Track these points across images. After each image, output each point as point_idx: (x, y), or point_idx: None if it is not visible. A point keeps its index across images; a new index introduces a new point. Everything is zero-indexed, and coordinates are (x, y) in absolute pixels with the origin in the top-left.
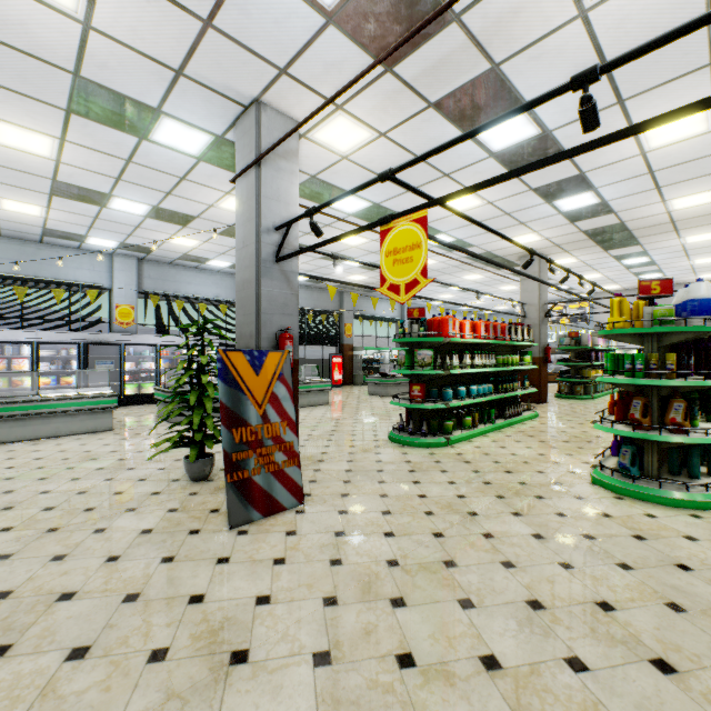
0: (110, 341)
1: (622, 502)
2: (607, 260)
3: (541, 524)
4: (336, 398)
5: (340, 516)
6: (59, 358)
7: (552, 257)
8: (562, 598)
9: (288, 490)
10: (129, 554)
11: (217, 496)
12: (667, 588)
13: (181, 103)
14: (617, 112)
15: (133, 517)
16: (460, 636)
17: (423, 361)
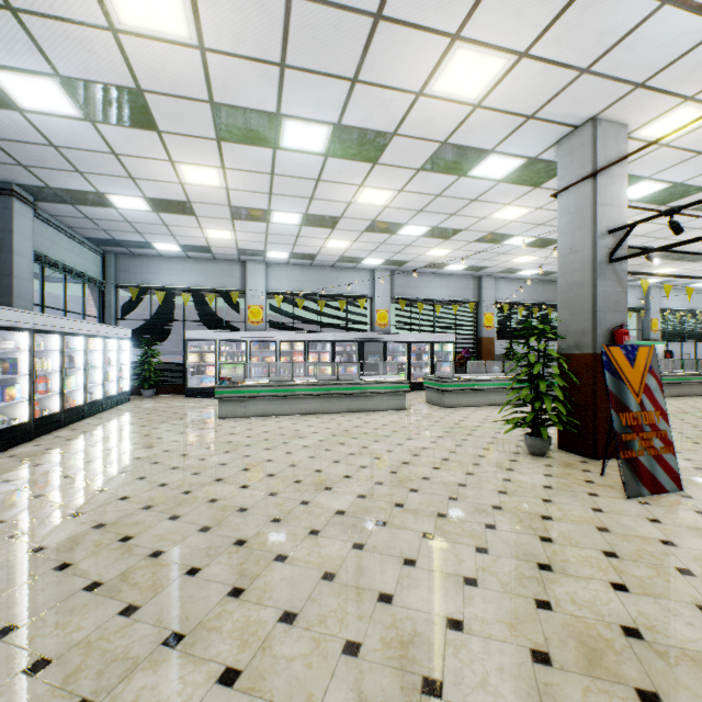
0: (376, 339)
1: None
2: None
3: None
4: None
5: None
6: (343, 352)
7: None
8: None
9: (667, 475)
10: (556, 500)
11: (573, 470)
12: None
13: (514, 141)
14: None
15: (520, 475)
16: None
17: None
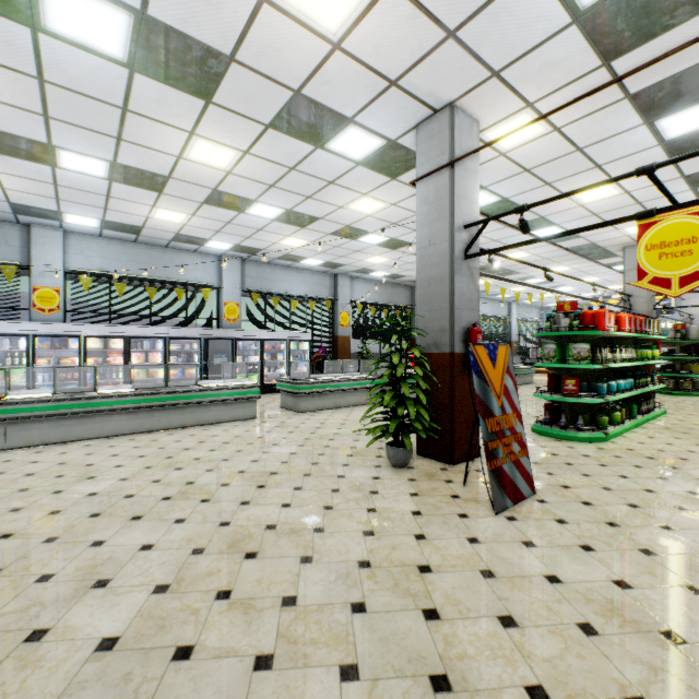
0: (224, 336)
1: None
2: None
3: None
4: None
5: (588, 507)
6: (181, 351)
7: None
8: None
9: (524, 479)
10: (430, 534)
11: (437, 482)
12: None
13: (376, 112)
14: None
15: (385, 499)
16: None
17: (579, 355)
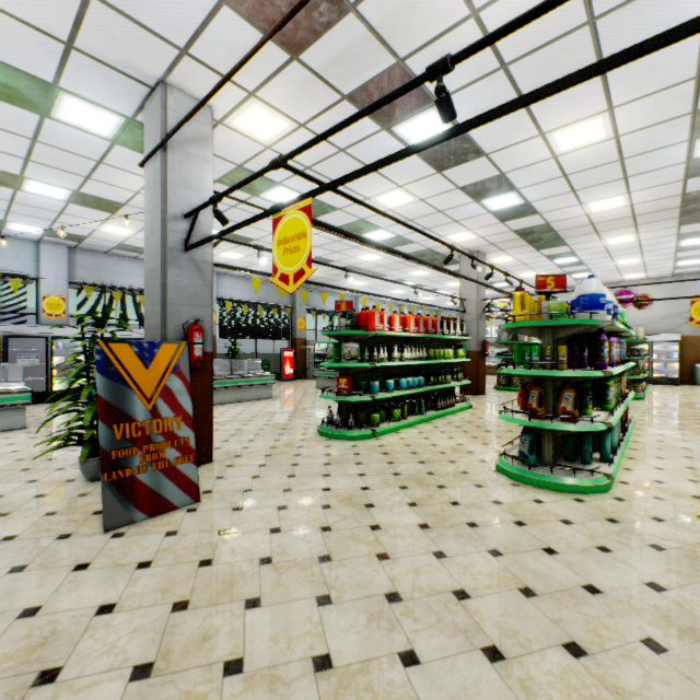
0: (35, 334)
1: (517, 489)
2: (540, 259)
3: (432, 514)
4: (282, 392)
5: (233, 513)
6: None
7: (490, 255)
8: (423, 588)
9: (180, 488)
10: None
11: None
12: (526, 572)
13: (79, 80)
14: (524, 115)
15: (1, 522)
16: (303, 635)
17: (350, 354)
